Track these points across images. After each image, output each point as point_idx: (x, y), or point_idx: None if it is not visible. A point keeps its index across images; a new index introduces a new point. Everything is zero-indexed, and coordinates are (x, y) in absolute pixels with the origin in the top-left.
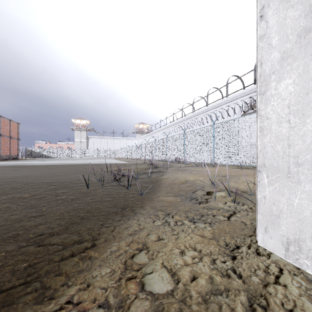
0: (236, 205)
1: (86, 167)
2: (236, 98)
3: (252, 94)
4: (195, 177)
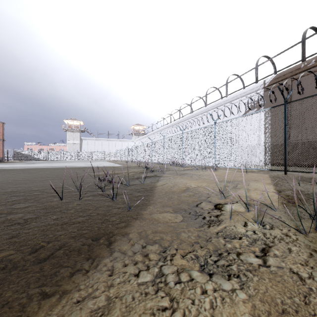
0: (262, 228)
1: (73, 171)
2: (236, 97)
3: (253, 94)
4: (196, 183)
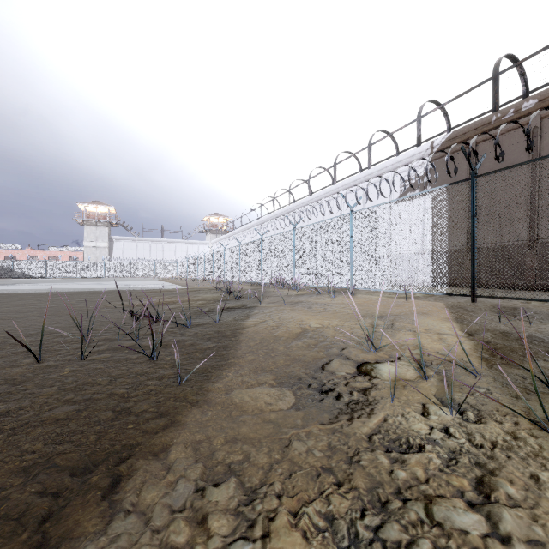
0: (461, 420)
1: (87, 298)
2: (386, 170)
3: (414, 164)
4: (320, 320)
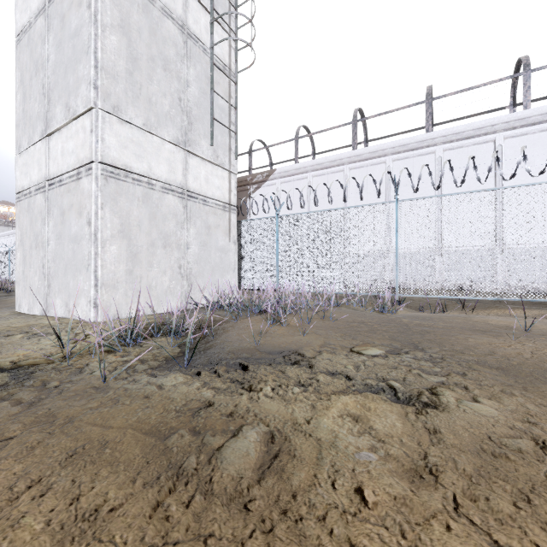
0: None
1: None
2: None
3: None
4: None
